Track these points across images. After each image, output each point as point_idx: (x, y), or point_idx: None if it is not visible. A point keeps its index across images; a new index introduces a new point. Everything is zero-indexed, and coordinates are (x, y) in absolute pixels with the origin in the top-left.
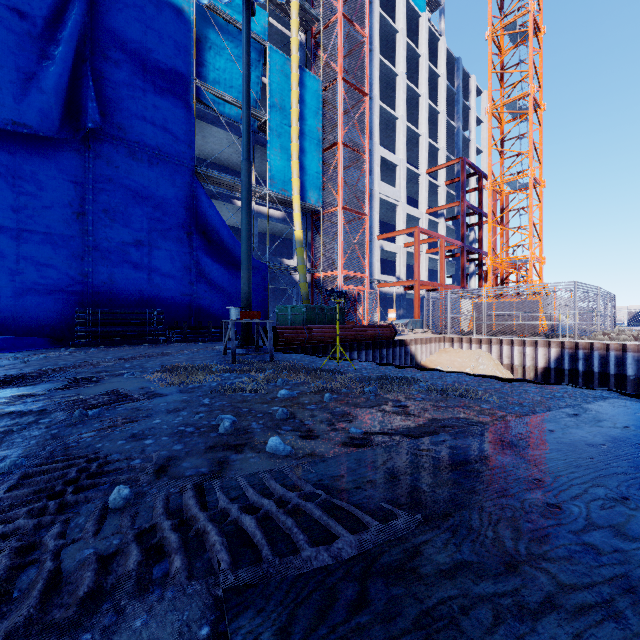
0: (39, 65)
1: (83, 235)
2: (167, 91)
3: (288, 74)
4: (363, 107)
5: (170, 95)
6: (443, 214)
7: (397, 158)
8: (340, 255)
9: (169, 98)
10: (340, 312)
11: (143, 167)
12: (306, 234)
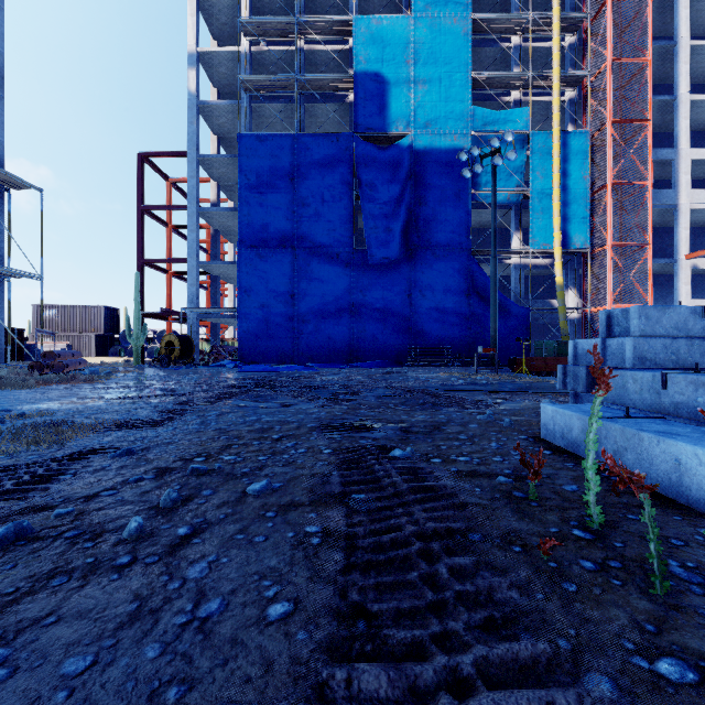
0: (392, 225)
1: (410, 306)
2: (453, 207)
3: (550, 145)
4: (643, 134)
5: (455, 209)
6: None
7: None
8: (608, 291)
9: (454, 211)
10: None
11: (439, 260)
12: (575, 274)
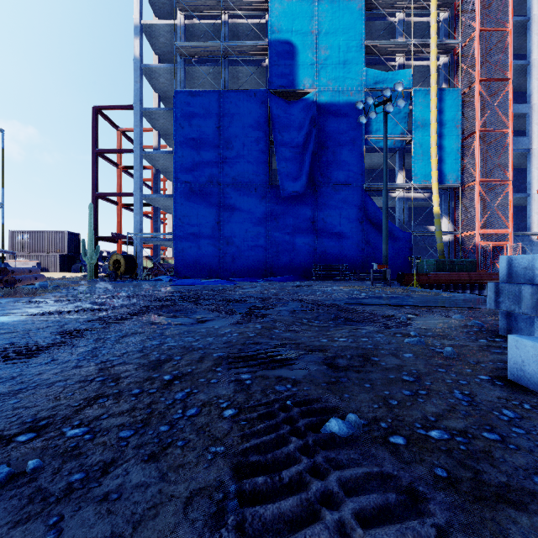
0: (300, 165)
1: (314, 231)
2: (350, 150)
3: (428, 100)
4: (505, 91)
5: (351, 152)
6: None
7: None
8: (476, 219)
9: (351, 153)
10: (472, 263)
11: (338, 193)
12: (448, 205)
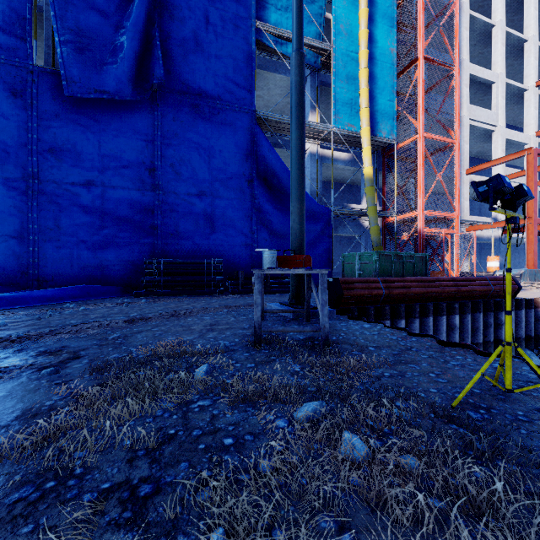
0: (117, 35)
1: (154, 190)
2: (228, 39)
3: None
4: (451, 9)
5: (231, 42)
6: None
7: (493, 73)
8: (420, 192)
9: (230, 46)
10: (422, 260)
11: (206, 119)
12: (376, 174)
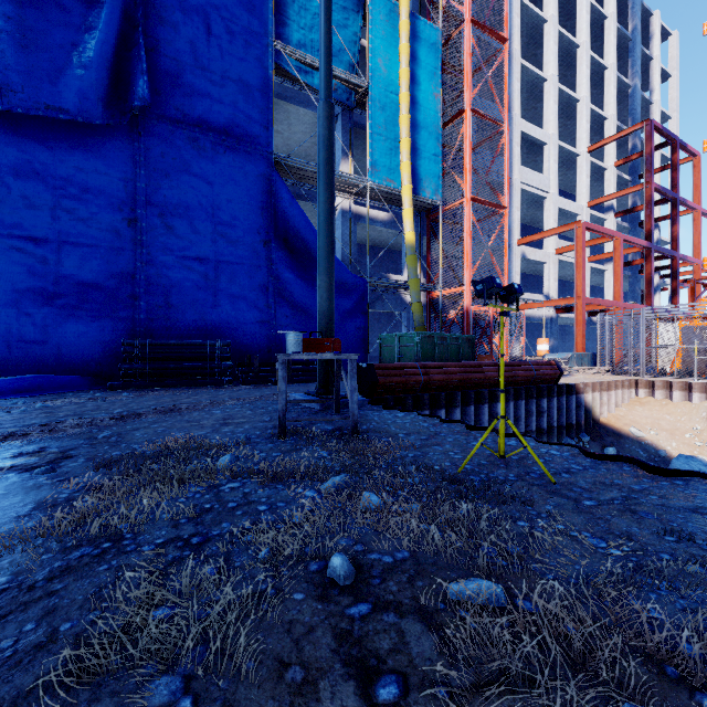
0: (80, 34)
1: (135, 247)
2: (238, 58)
3: (395, 25)
4: (500, 58)
5: (241, 63)
6: (612, 207)
7: (545, 133)
8: (467, 264)
9: (240, 67)
10: (468, 343)
11: (208, 158)
12: (420, 240)
